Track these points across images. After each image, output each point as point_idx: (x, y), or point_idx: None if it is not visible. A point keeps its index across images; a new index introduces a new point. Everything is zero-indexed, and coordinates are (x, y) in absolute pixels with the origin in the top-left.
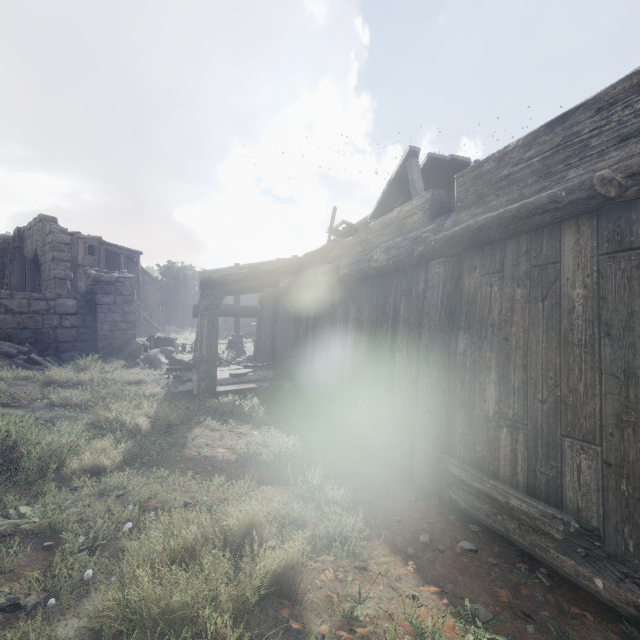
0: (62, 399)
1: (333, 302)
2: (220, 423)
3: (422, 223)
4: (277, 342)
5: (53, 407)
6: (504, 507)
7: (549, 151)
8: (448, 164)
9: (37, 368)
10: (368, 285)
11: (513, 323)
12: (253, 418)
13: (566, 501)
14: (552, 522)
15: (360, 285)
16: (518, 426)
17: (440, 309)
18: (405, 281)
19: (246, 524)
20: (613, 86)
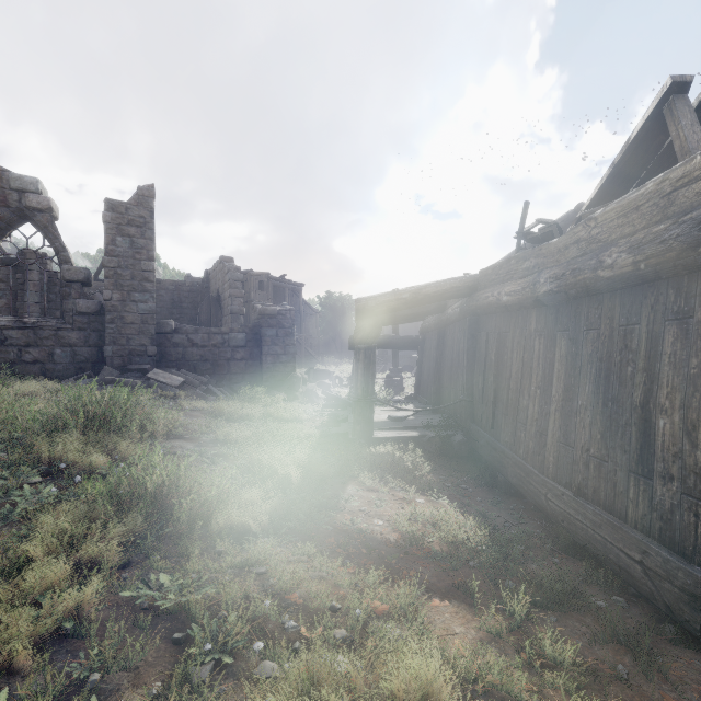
0: (225, 435)
1: (526, 331)
2: (377, 480)
3: None
4: (443, 381)
5: (217, 442)
6: None
7: None
8: None
9: (212, 399)
10: (591, 305)
11: None
12: (416, 479)
13: None
14: None
15: (575, 306)
16: None
17: None
18: (675, 295)
19: (417, 695)
20: None
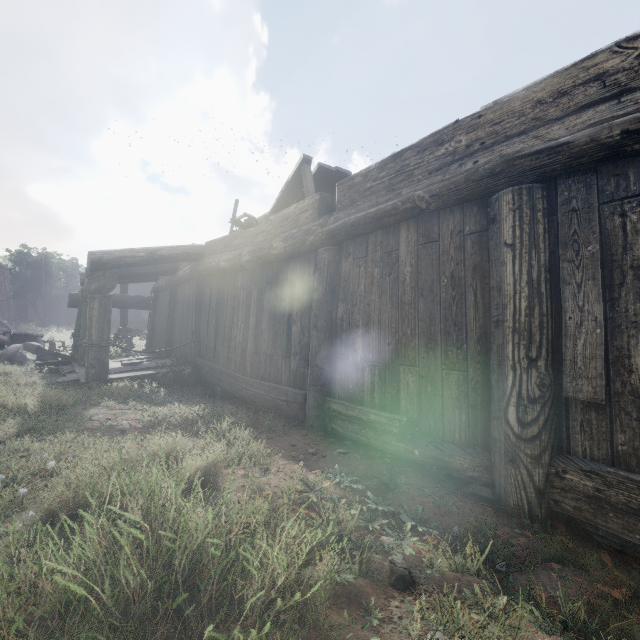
0: None
1: (236, 287)
2: (118, 404)
3: (313, 218)
4: (175, 331)
5: None
6: (366, 423)
7: (393, 174)
8: (334, 174)
9: None
10: (269, 270)
11: (373, 293)
12: (155, 397)
13: (401, 407)
14: (393, 423)
15: (261, 270)
16: (375, 364)
17: (325, 286)
18: (300, 266)
19: (169, 449)
20: (425, 139)
